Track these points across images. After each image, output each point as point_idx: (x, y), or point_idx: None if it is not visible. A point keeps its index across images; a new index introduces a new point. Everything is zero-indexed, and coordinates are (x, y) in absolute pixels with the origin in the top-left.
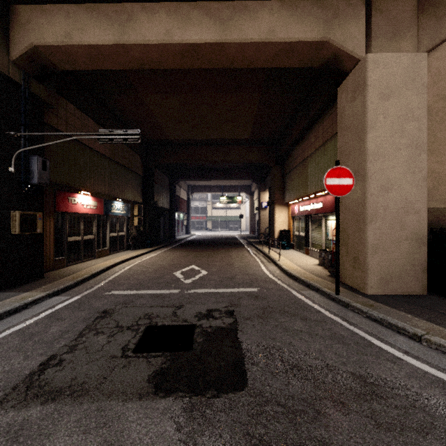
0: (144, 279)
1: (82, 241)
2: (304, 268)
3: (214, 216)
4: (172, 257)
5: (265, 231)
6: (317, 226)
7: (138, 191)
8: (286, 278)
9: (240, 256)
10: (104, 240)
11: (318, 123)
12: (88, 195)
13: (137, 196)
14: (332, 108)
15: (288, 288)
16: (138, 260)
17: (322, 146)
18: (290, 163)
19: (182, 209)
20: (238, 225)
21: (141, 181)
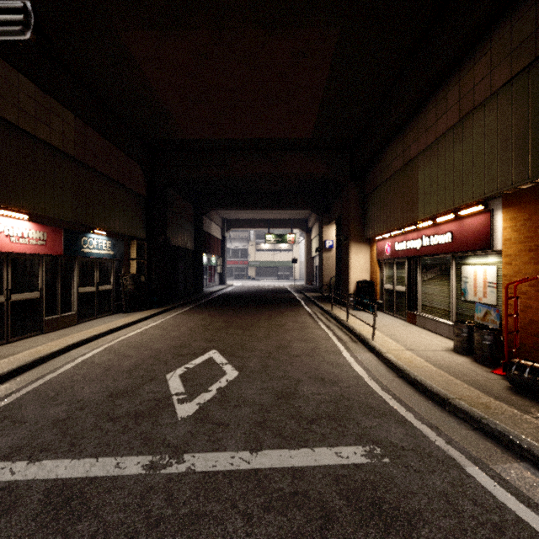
0: (91, 397)
1: (8, 304)
2: (436, 362)
3: (259, 260)
4: (184, 328)
5: (329, 281)
6: (435, 275)
7: (138, 221)
8: (412, 395)
9: (299, 326)
10: (68, 300)
11: (445, 86)
12: (23, 219)
13: (137, 229)
14: (489, 39)
15: (448, 449)
16: (119, 337)
17: (456, 126)
18: (378, 174)
19: (215, 251)
20: (290, 272)
21: (143, 205)
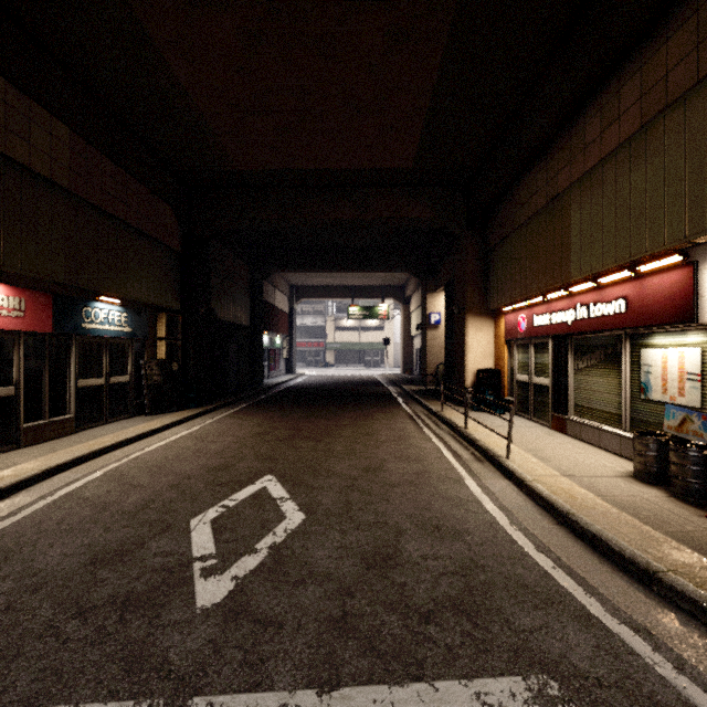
0: (58, 565)
1: None
2: (613, 498)
3: (340, 342)
4: (229, 438)
5: (435, 370)
6: (597, 361)
7: (169, 286)
8: (589, 560)
9: (397, 436)
10: (62, 397)
11: (617, 79)
12: None
13: (167, 296)
14: None
15: (684, 684)
16: (133, 452)
17: (635, 137)
18: (507, 218)
19: (280, 328)
20: (381, 357)
21: (177, 264)
